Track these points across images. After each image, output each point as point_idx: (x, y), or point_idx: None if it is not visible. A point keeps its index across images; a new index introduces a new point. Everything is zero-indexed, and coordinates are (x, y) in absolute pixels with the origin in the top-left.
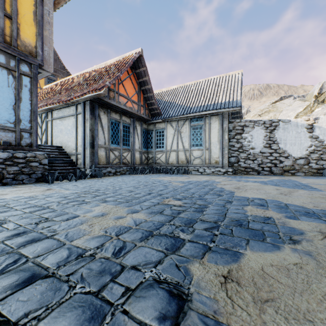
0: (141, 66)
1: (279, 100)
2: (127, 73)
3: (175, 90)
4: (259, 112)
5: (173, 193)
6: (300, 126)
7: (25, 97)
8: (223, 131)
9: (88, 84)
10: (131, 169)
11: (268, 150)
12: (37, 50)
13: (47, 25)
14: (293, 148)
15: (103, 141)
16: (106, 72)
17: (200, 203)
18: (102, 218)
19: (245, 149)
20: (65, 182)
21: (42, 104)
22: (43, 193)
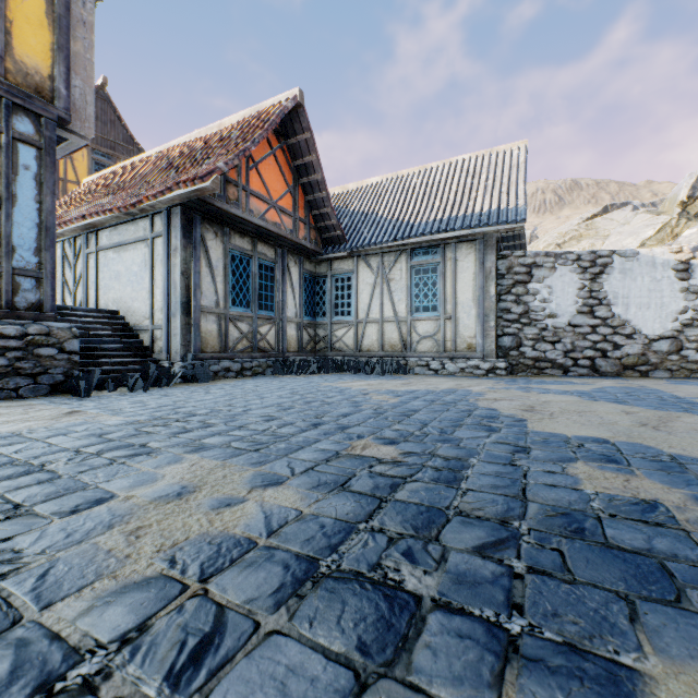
0: (300, 130)
1: (602, 213)
2: (267, 146)
3: (376, 187)
4: (558, 240)
5: (376, 423)
6: (661, 266)
7: (24, 193)
8: (485, 277)
9: (179, 170)
10: (276, 364)
11: (588, 320)
12: (56, 84)
13: (80, 27)
14: (645, 315)
15: (212, 299)
16: (219, 142)
17: (448, 453)
18: (176, 506)
19: (535, 318)
20: (119, 394)
21: (74, 215)
22: (50, 424)
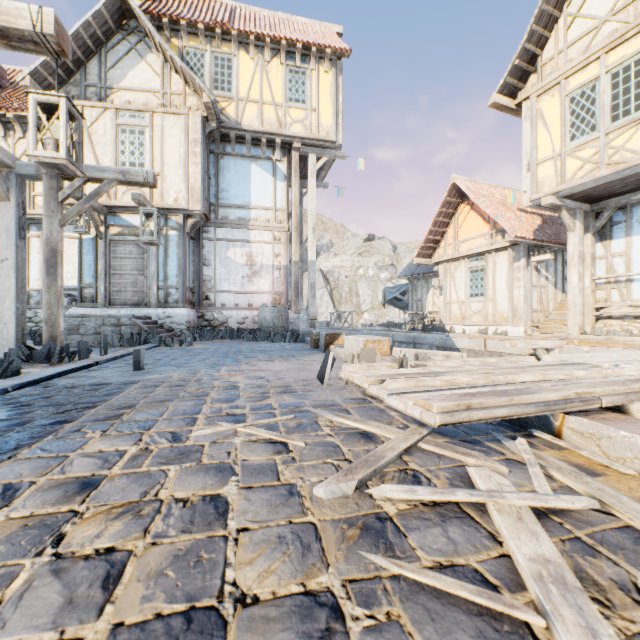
0: None
1: (368, 238)
2: None
3: None
4: (358, 250)
5: None
6: None
7: None
8: None
9: None
10: None
11: None
12: None
13: None
14: None
15: None
16: None
17: None
18: None
19: None
20: None
21: None
22: None
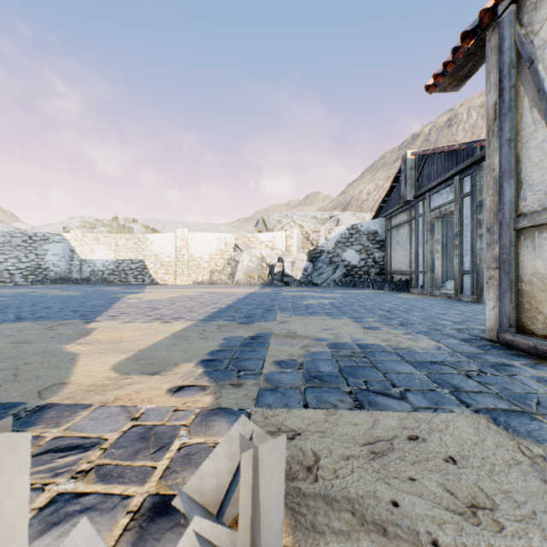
0: None
1: None
2: None
3: None
4: None
5: None
6: None
7: None
8: None
9: None
10: None
11: None
12: None
13: None
14: None
15: None
16: None
17: None
18: None
19: None
20: None
21: None
22: None
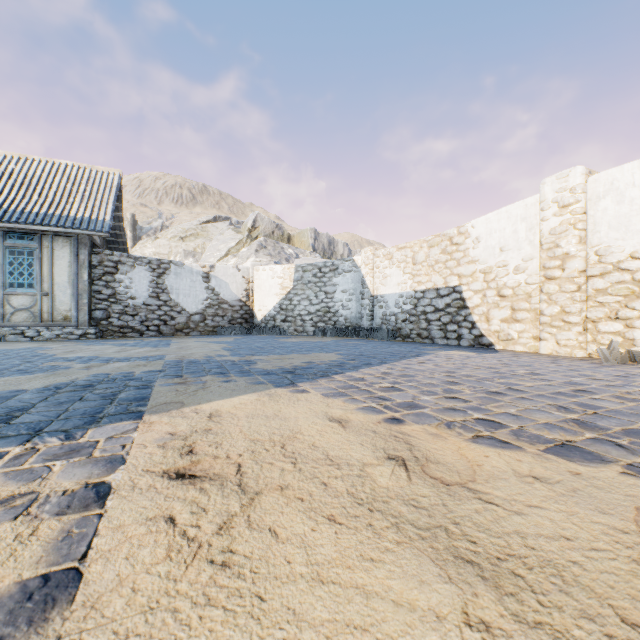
0: None
1: (214, 221)
2: None
3: None
4: (182, 234)
5: None
6: (196, 273)
7: None
8: (80, 266)
9: None
10: None
11: (156, 302)
12: None
13: None
14: (188, 300)
15: None
16: None
17: None
18: None
19: (121, 298)
20: None
21: None
22: None
